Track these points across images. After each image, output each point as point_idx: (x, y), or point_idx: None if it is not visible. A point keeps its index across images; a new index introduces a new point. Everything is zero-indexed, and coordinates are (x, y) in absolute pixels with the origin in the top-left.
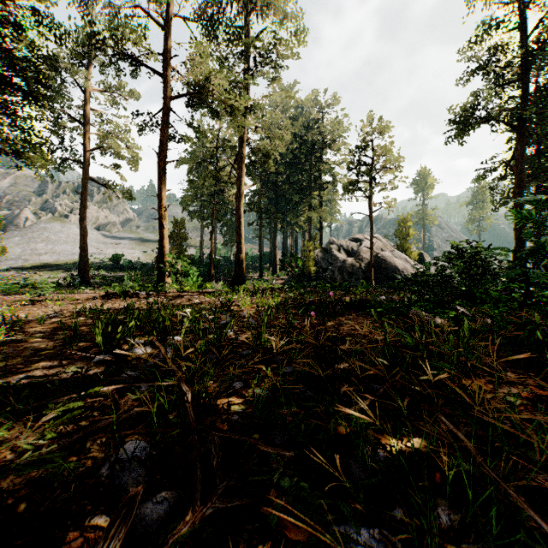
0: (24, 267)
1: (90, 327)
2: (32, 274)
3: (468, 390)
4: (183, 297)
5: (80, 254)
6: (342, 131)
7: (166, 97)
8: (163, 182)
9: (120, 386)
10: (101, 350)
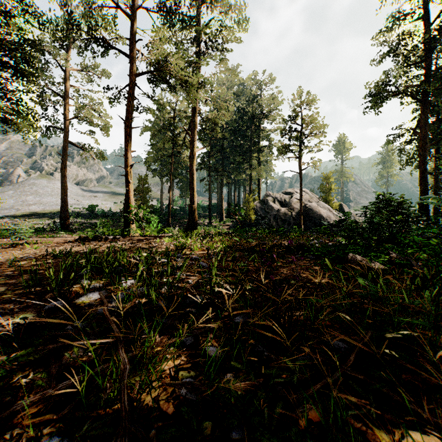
0: (16, 215)
1: (55, 269)
2: (22, 221)
3: (437, 348)
4: (144, 241)
5: (62, 205)
6: (276, 104)
7: (131, 74)
8: (128, 145)
9: (57, 345)
10: (56, 296)
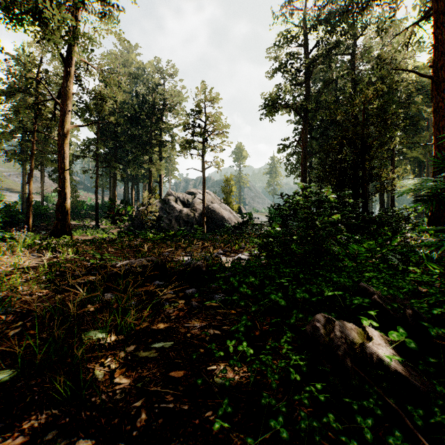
0: None
1: None
2: None
3: None
4: None
5: None
6: (179, 96)
7: None
8: None
9: None
10: None
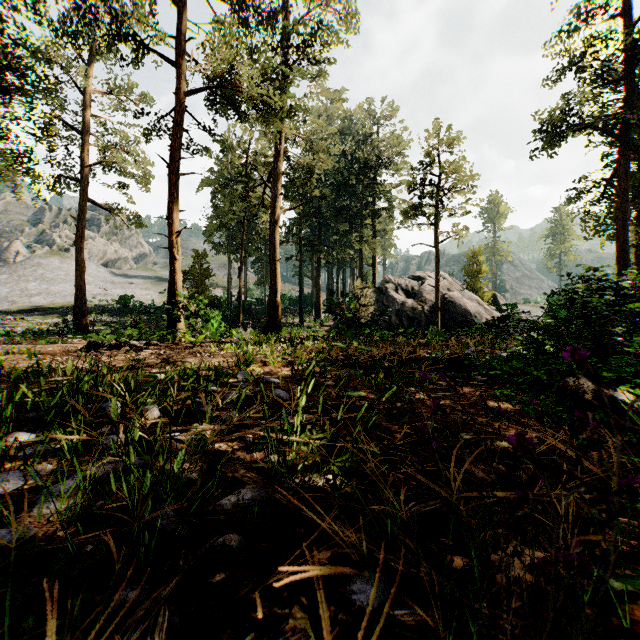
0: (10, 311)
1: None
2: (18, 319)
3: None
4: (193, 349)
5: (76, 294)
6: (399, 146)
7: (179, 91)
8: (174, 201)
9: None
10: None
